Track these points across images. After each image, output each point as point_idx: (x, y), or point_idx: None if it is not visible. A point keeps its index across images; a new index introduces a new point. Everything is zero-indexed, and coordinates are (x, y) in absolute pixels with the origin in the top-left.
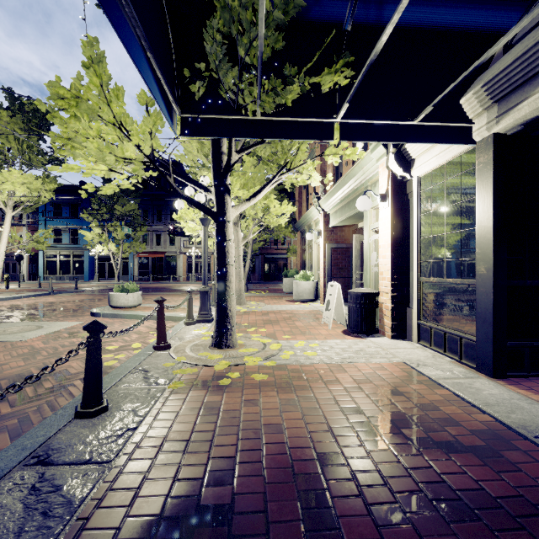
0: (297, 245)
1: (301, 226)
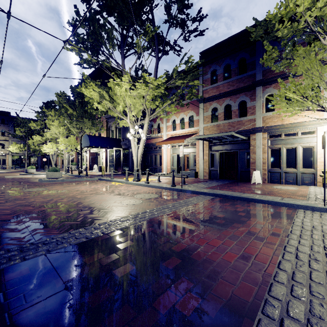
0: (75, 154)
1: None
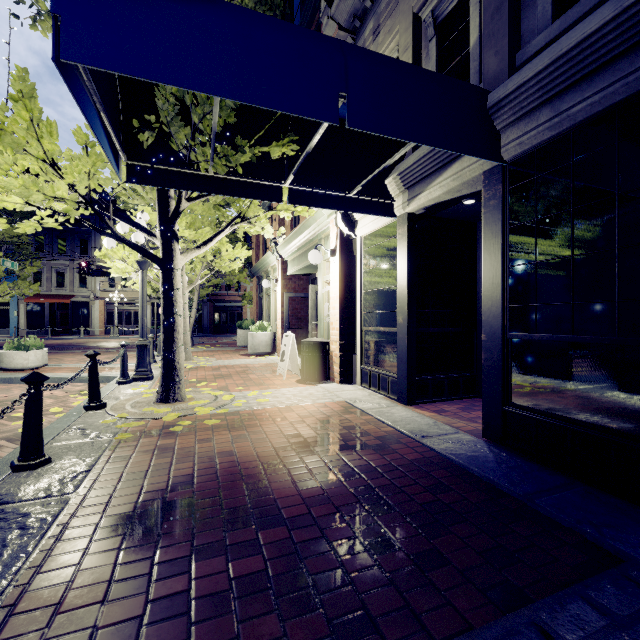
0: (254, 292)
1: (258, 272)
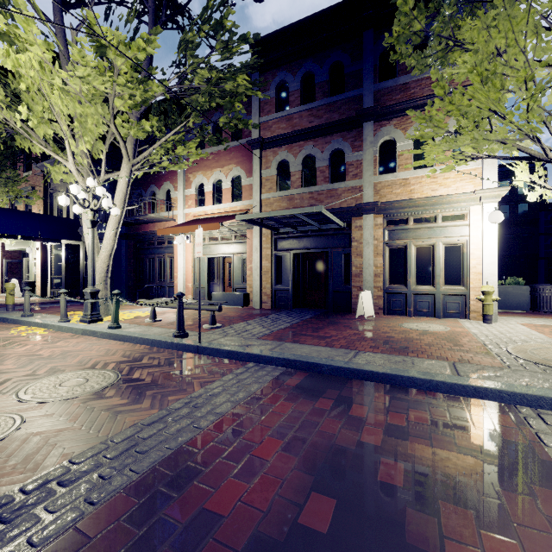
0: None
1: None
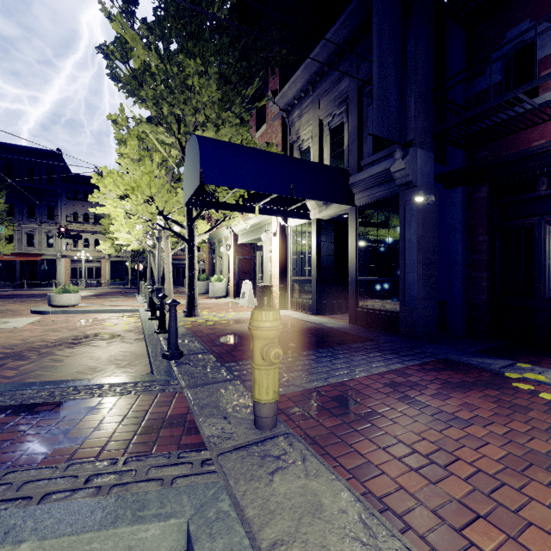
0: (206, 254)
1: (212, 239)
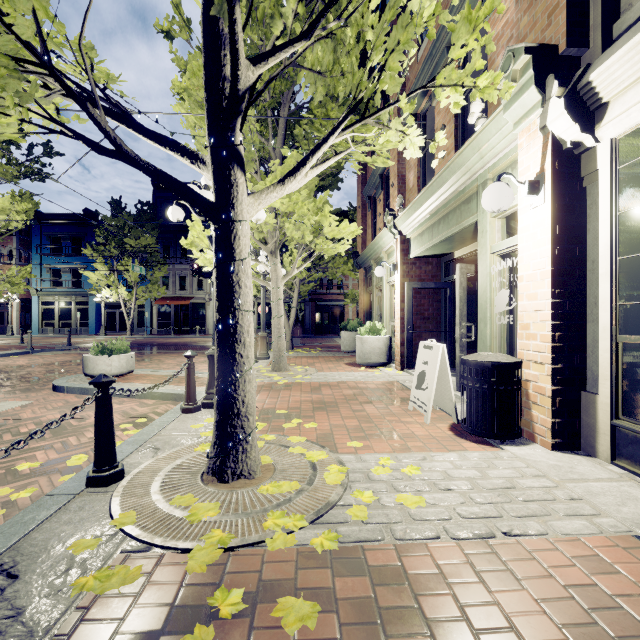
0: (360, 287)
1: (366, 261)
